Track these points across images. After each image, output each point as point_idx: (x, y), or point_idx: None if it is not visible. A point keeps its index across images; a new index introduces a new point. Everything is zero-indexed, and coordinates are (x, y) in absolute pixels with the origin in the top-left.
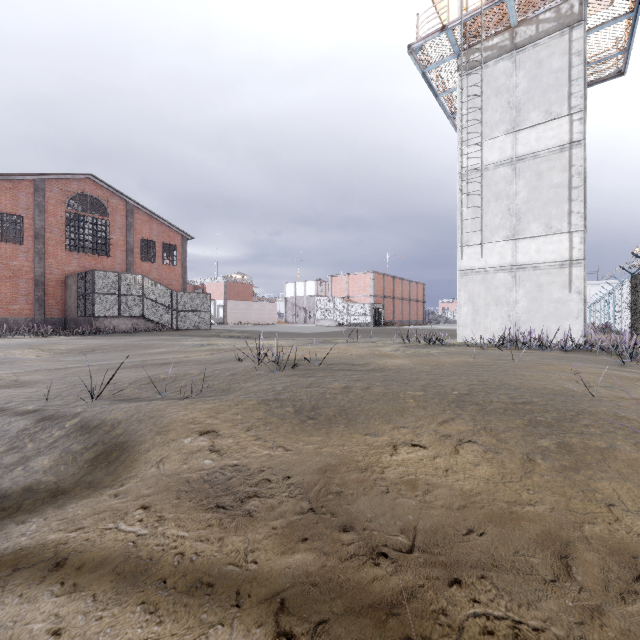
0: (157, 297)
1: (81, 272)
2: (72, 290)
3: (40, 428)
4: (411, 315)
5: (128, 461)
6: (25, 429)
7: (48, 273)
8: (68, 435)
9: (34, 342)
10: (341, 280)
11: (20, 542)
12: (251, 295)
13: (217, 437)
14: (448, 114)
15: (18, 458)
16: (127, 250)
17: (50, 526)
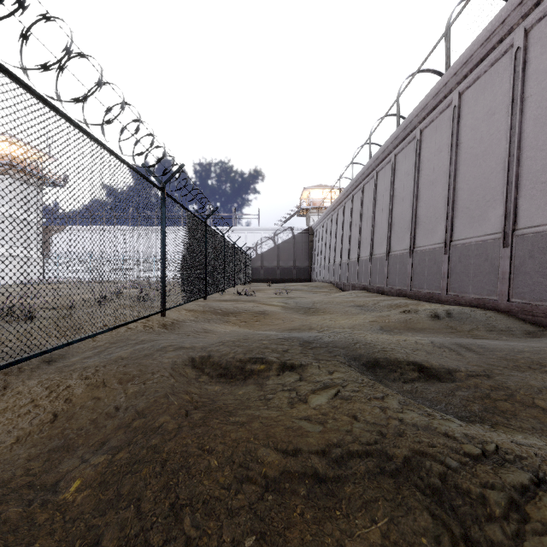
0: None
1: None
2: None
3: None
4: None
5: None
6: None
7: None
8: None
9: None
10: None
11: None
12: None
13: None
14: None
15: None
16: None
17: None
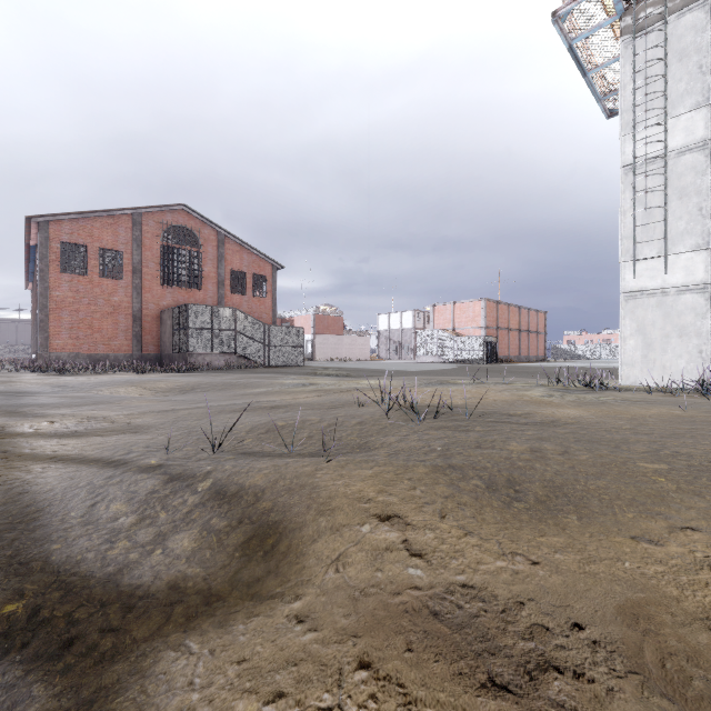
0: (249, 331)
1: (176, 306)
2: (167, 325)
3: (170, 492)
4: (530, 350)
5: (291, 554)
6: (154, 492)
7: (145, 308)
8: (204, 504)
9: (136, 379)
10: (445, 310)
11: (194, 708)
12: (341, 328)
13: (406, 527)
14: (598, 96)
15: (153, 534)
16: (218, 282)
17: (227, 675)
